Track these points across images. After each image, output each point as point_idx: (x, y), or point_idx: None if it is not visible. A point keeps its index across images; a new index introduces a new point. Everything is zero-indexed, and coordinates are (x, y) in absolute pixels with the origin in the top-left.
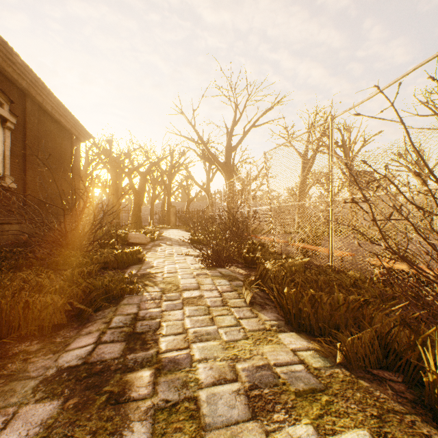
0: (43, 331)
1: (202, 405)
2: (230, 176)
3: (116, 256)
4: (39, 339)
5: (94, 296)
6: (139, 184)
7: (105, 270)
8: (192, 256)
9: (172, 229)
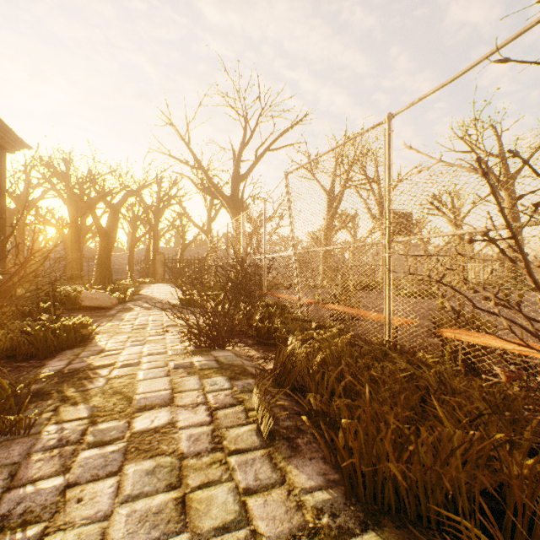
0: None
1: None
2: (238, 213)
3: (31, 336)
4: None
5: None
6: (109, 220)
7: (9, 362)
8: (177, 328)
9: (159, 284)
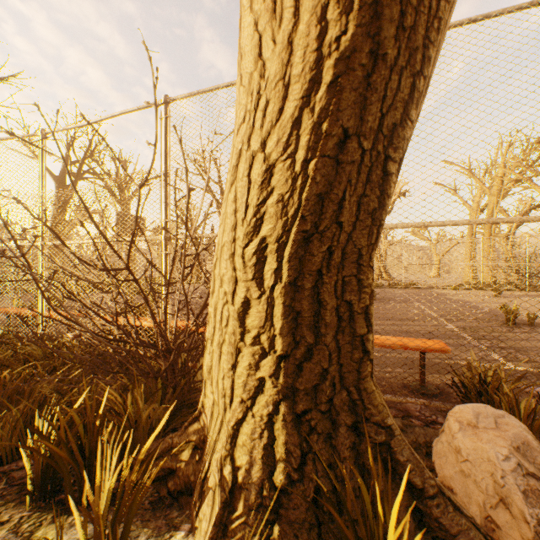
0: None
1: None
2: None
3: None
4: None
5: None
6: None
7: None
8: None
9: None
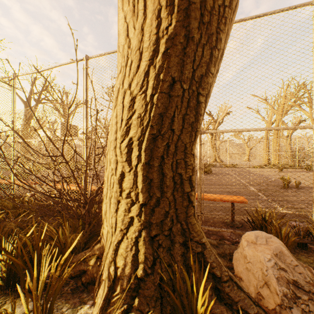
0: None
1: None
2: None
3: None
4: None
5: None
6: None
7: None
8: None
9: None
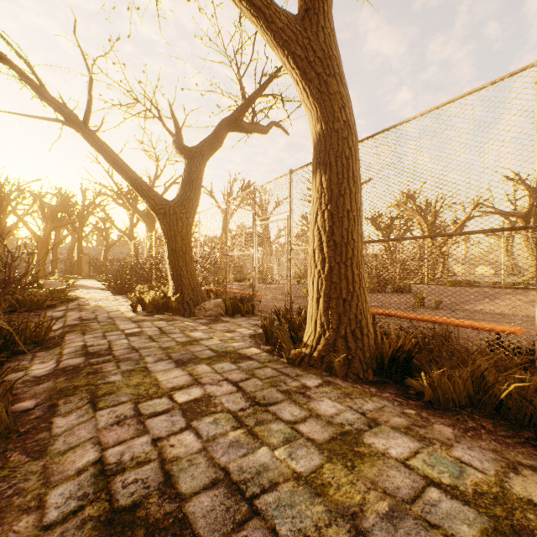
0: (40, 309)
1: (104, 307)
2: (152, 227)
3: (51, 291)
4: (40, 310)
5: (56, 300)
6: (44, 230)
7: None
8: (107, 293)
9: (86, 279)
